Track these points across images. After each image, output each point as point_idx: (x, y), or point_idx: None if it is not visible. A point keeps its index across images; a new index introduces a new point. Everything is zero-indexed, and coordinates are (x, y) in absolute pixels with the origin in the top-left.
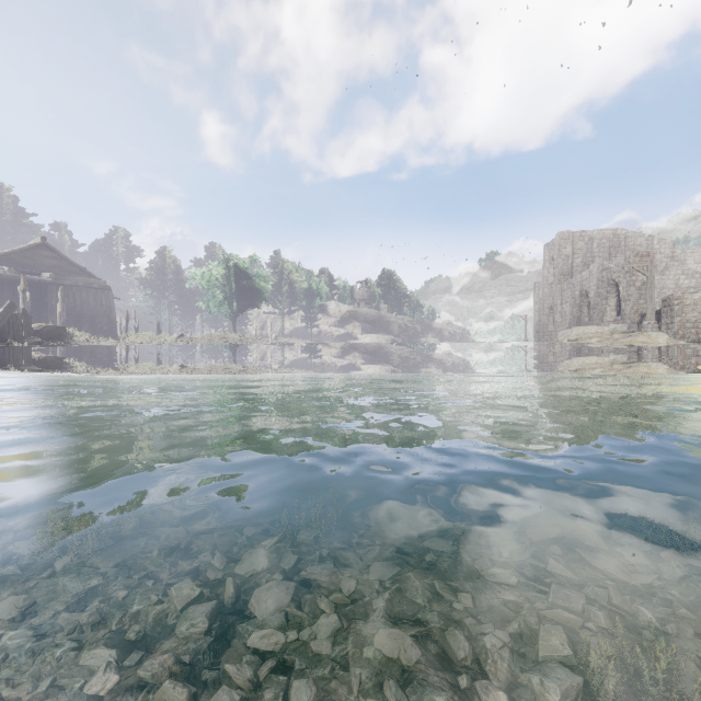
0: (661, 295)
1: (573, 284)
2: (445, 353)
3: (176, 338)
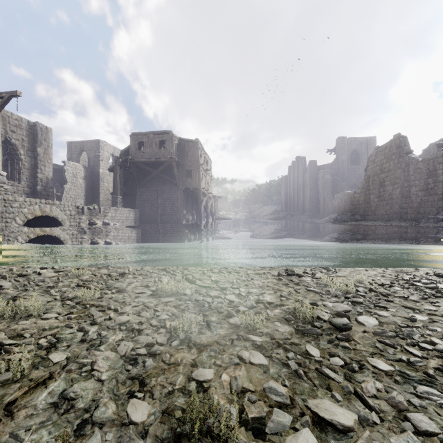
0: None
1: None
2: None
3: None
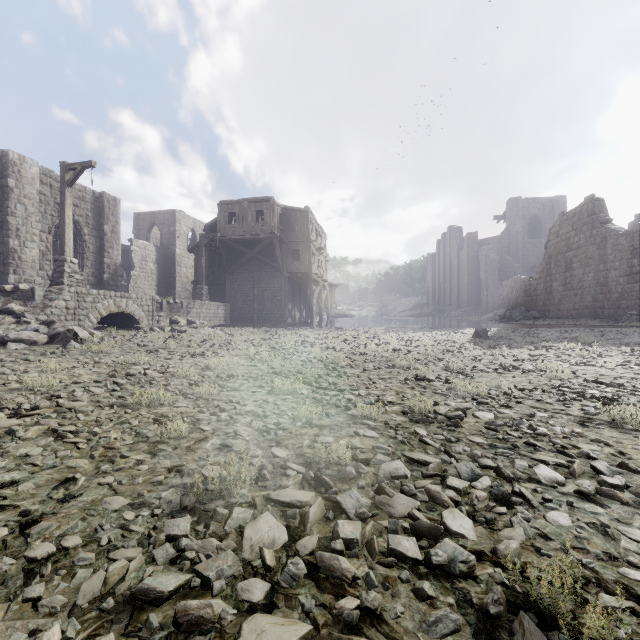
0: None
1: None
2: None
3: None
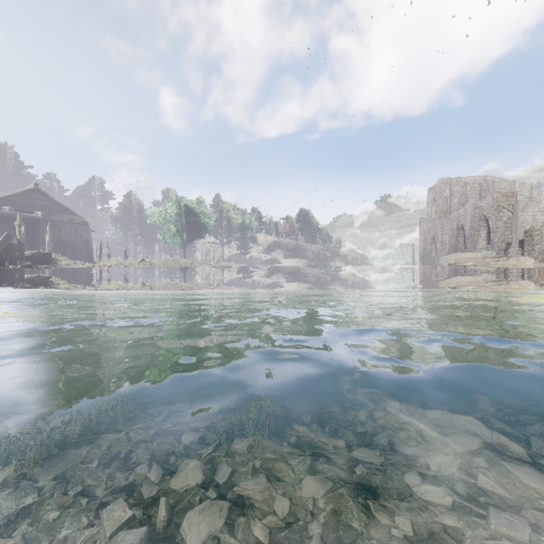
0: (521, 228)
1: (451, 219)
2: (349, 274)
3: (139, 262)
